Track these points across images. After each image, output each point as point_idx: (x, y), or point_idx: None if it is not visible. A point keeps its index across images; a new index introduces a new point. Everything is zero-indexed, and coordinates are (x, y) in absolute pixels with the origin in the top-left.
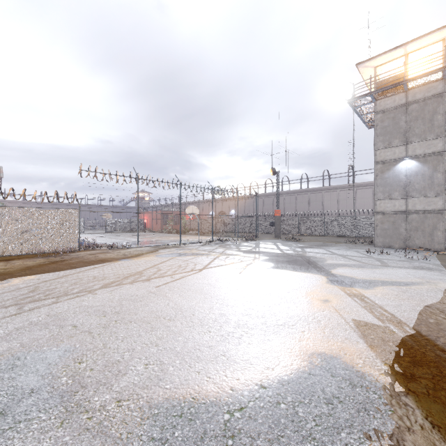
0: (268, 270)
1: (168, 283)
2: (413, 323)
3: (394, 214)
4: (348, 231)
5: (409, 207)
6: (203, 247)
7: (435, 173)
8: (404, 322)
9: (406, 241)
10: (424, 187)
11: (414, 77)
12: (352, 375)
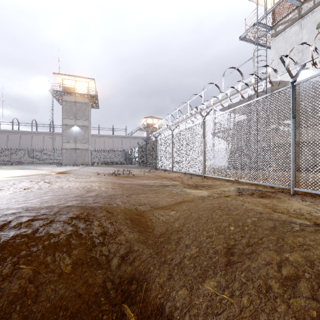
0: (5, 170)
1: None
2: (61, 171)
3: (71, 149)
4: (50, 160)
5: (77, 147)
6: None
7: (86, 134)
8: (59, 171)
9: (75, 161)
10: (82, 139)
11: (78, 93)
12: (44, 173)
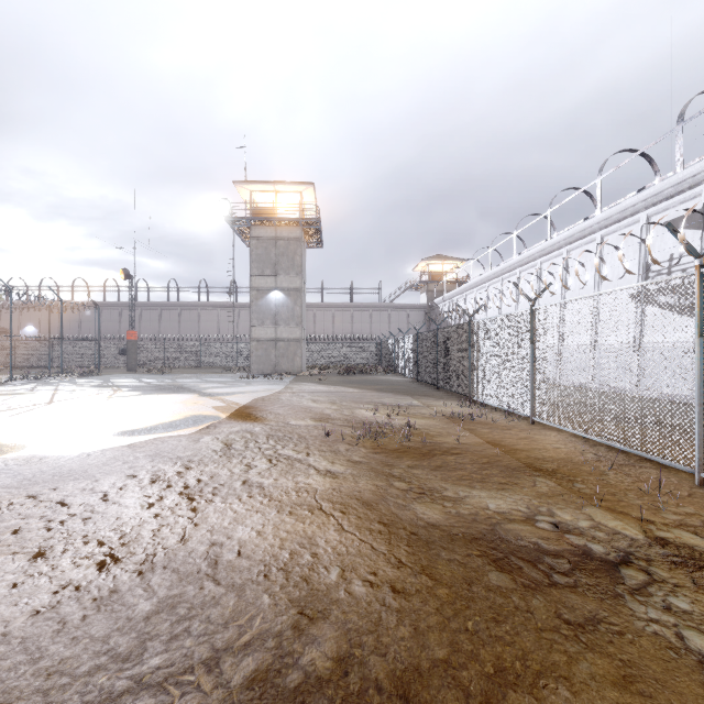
0: (140, 396)
1: (21, 413)
2: (244, 403)
3: (267, 341)
4: (230, 360)
5: (278, 335)
6: (6, 388)
7: (296, 307)
8: (240, 403)
9: (276, 367)
10: (289, 317)
11: (280, 218)
12: (206, 416)
